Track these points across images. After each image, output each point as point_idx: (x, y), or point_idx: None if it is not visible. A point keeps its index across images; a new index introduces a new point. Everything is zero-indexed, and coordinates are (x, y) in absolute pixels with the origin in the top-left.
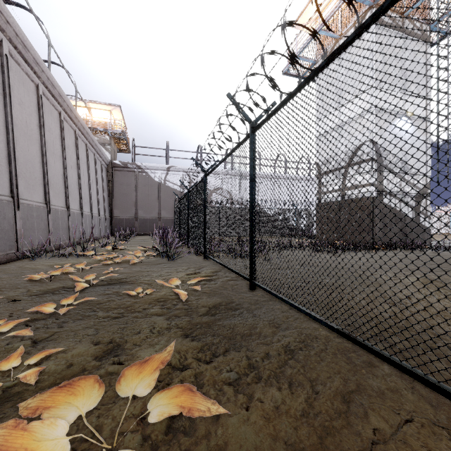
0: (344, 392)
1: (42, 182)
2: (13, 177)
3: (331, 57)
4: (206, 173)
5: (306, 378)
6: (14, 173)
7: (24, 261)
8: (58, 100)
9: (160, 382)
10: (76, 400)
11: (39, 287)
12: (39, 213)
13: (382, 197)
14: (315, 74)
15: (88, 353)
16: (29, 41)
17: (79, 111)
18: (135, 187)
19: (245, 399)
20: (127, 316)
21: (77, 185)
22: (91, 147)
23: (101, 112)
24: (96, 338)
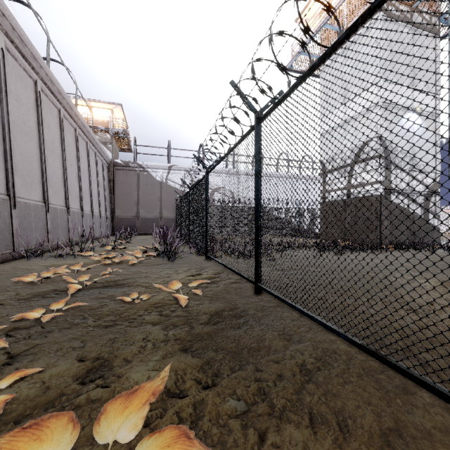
0: (380, 432)
1: (40, 180)
2: (9, 174)
3: (353, 27)
4: (207, 170)
5: (330, 410)
6: (10, 170)
7: (20, 261)
8: (57, 97)
9: (151, 415)
10: (39, 448)
11: (29, 289)
12: (37, 212)
13: (390, 195)
14: (332, 50)
15: (69, 372)
16: (26, 36)
17: (80, 110)
18: (137, 186)
19: (256, 440)
20: (119, 324)
21: (78, 184)
22: (92, 146)
23: (102, 111)
24: (81, 352)
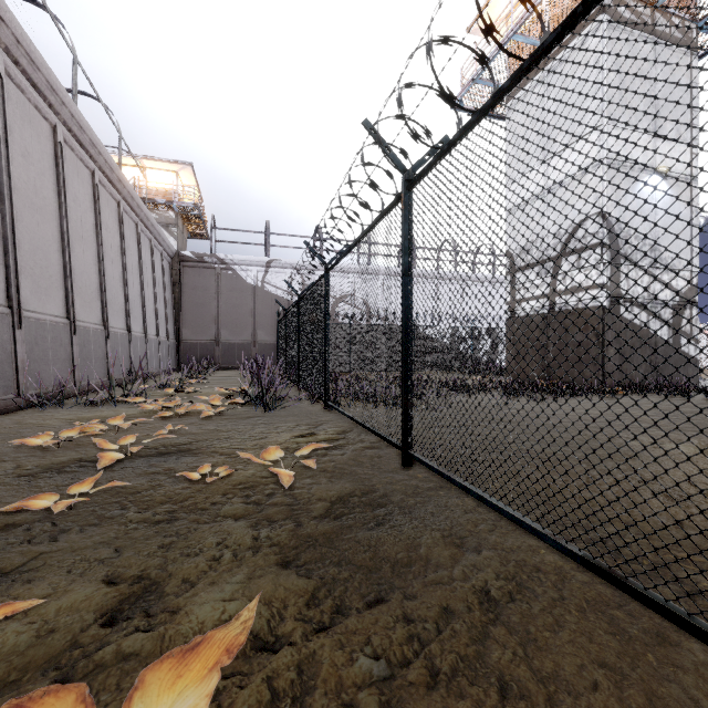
0: None
1: (62, 283)
2: (10, 274)
3: (569, 21)
4: (327, 267)
5: (533, 675)
6: (13, 267)
7: (28, 412)
8: (89, 152)
9: (224, 682)
10: None
11: (38, 459)
12: (56, 333)
13: (618, 307)
14: (533, 62)
15: (90, 604)
16: (39, 54)
17: (127, 173)
18: (216, 293)
19: None
20: (180, 518)
21: (122, 289)
22: (145, 229)
23: (162, 174)
24: (113, 568)
